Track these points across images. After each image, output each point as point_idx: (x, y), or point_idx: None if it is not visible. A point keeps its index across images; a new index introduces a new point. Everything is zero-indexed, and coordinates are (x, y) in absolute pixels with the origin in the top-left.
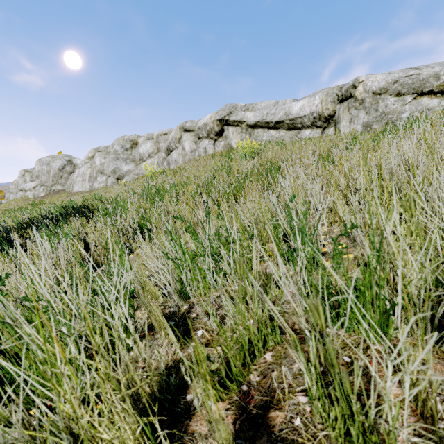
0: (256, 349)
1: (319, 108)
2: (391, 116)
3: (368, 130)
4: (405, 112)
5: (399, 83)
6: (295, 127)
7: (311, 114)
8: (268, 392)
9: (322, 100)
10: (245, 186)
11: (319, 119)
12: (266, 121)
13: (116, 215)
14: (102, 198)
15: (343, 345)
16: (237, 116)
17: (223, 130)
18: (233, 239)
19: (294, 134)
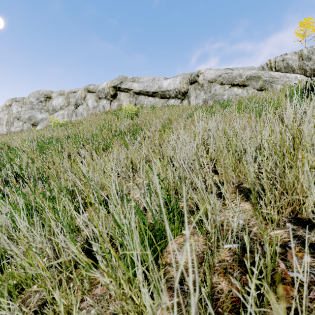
0: (24, 283)
1: (179, 86)
2: (218, 96)
3: (205, 104)
4: (225, 95)
5: (222, 77)
6: (165, 97)
7: (174, 89)
8: (16, 314)
9: (181, 81)
10: (115, 142)
11: (179, 93)
12: (146, 90)
13: (7, 163)
14: (8, 144)
15: (78, 275)
16: (127, 85)
17: (116, 94)
18: (55, 197)
19: (164, 101)
